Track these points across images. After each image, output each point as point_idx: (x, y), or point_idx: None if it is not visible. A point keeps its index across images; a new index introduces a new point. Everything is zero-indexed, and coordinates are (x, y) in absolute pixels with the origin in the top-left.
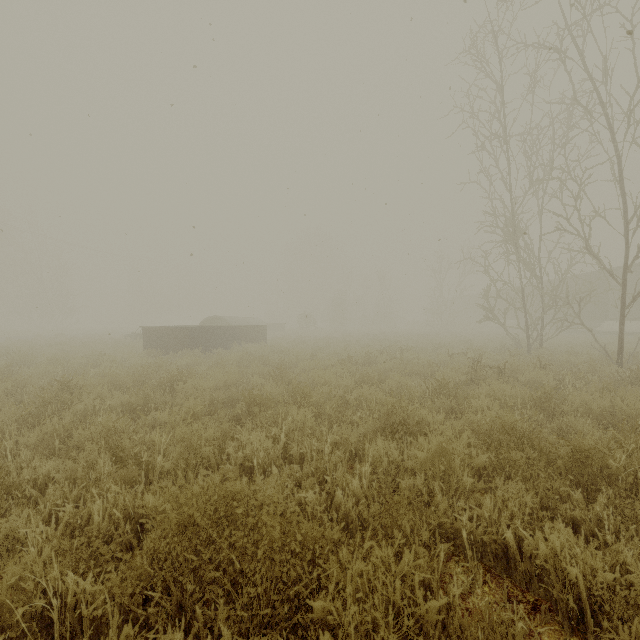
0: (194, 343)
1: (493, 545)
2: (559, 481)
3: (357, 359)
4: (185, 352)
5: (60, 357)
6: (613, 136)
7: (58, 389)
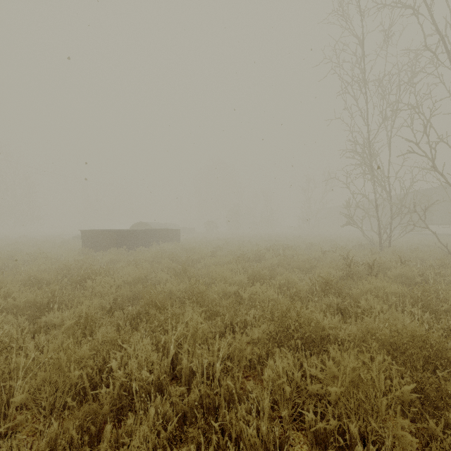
0: (120, 243)
1: None
2: None
3: (249, 256)
4: (112, 250)
5: (8, 255)
6: None
7: None
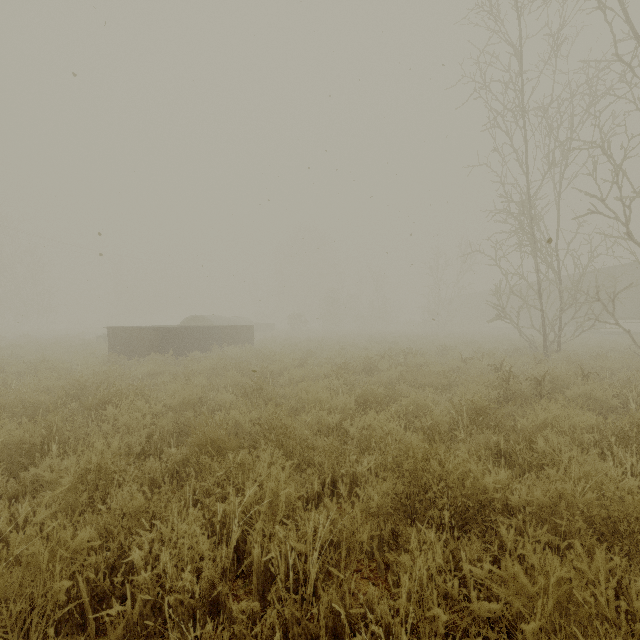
0: (165, 346)
1: None
2: None
3: (354, 365)
4: (153, 357)
5: None
6: None
7: None
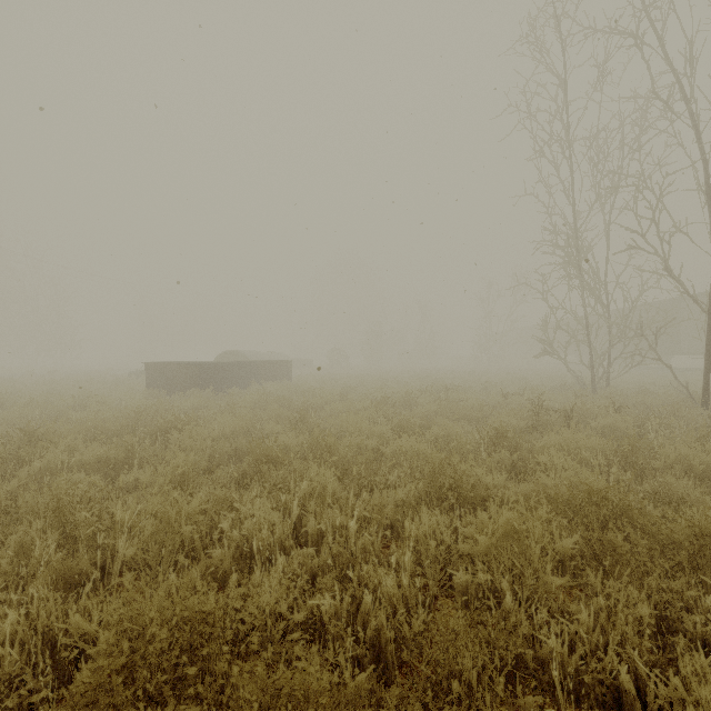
0: (204, 381)
1: (599, 689)
2: (683, 581)
3: (395, 400)
4: (193, 392)
5: (44, 398)
6: (698, 136)
7: (21, 440)
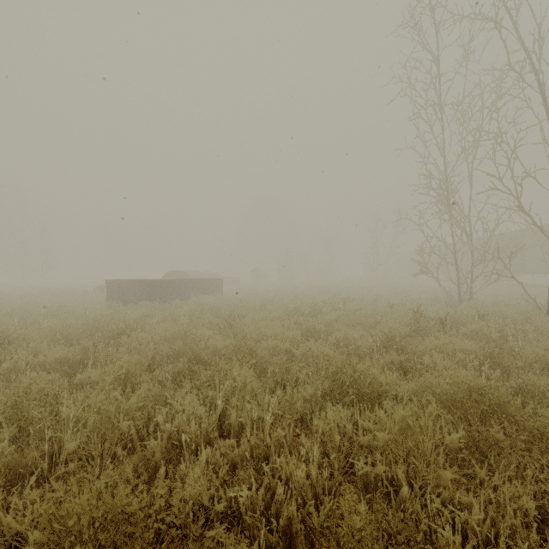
0: (153, 295)
1: None
2: None
3: (303, 310)
4: (144, 303)
5: (23, 308)
6: (544, 100)
7: None
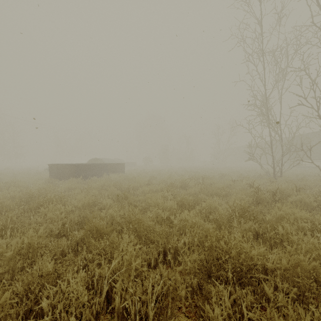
0: (78, 174)
1: None
2: None
3: (176, 184)
4: (71, 179)
5: None
6: None
7: None
